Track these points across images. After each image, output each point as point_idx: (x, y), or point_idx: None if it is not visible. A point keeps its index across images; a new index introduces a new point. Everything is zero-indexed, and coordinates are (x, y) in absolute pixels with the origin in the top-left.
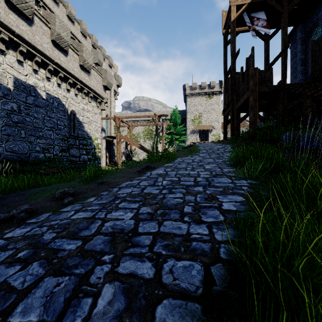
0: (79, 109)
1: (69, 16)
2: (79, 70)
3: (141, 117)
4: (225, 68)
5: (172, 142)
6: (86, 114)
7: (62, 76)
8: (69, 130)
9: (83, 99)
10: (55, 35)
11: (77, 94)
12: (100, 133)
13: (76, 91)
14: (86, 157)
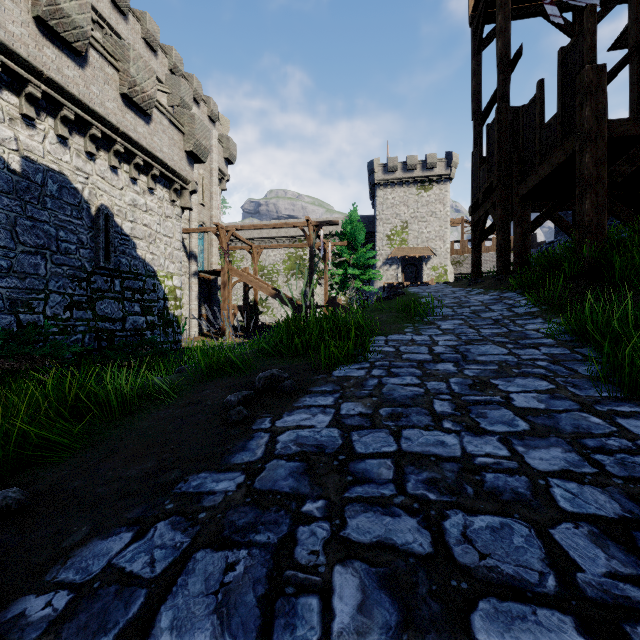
0: (122, 204)
1: (115, 0)
2: (119, 108)
3: (277, 227)
4: (477, 104)
5: (347, 282)
6: (141, 218)
7: (70, 116)
8: (93, 253)
9: (133, 180)
10: (44, 4)
11: (116, 166)
12: (179, 262)
13: (112, 160)
14: (141, 319)
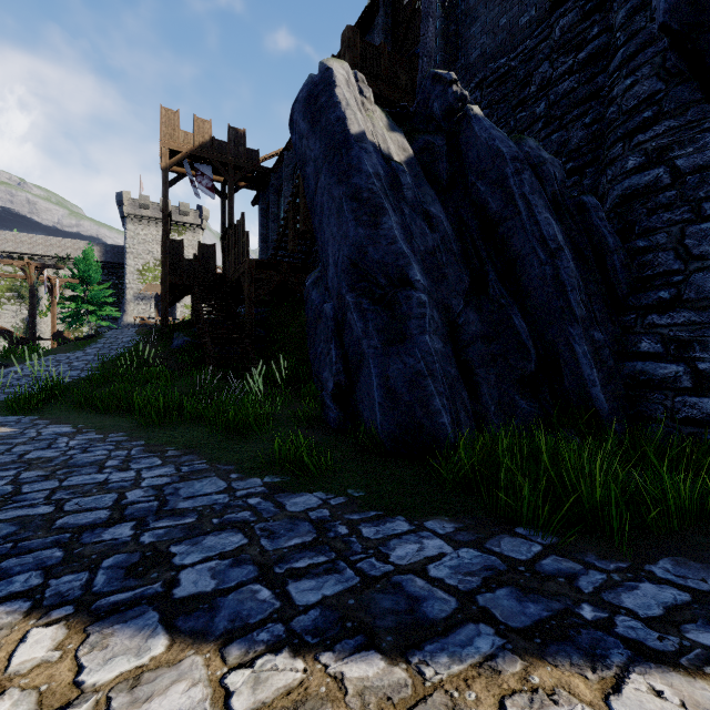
0: None
1: None
2: None
3: None
4: None
5: (81, 317)
6: None
7: None
8: None
9: None
10: None
11: None
12: None
13: None
14: None
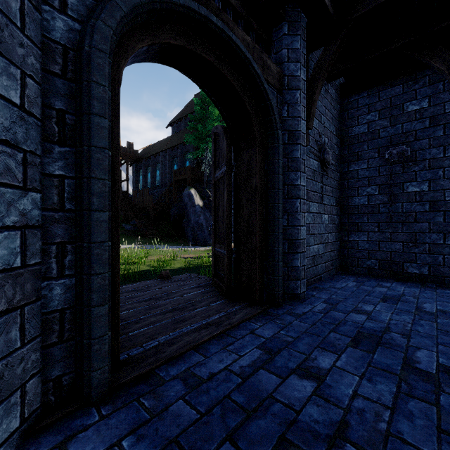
0: None
1: None
2: None
3: None
4: None
5: None
6: None
7: None
8: None
9: None
10: None
11: None
12: None
13: None
14: None
